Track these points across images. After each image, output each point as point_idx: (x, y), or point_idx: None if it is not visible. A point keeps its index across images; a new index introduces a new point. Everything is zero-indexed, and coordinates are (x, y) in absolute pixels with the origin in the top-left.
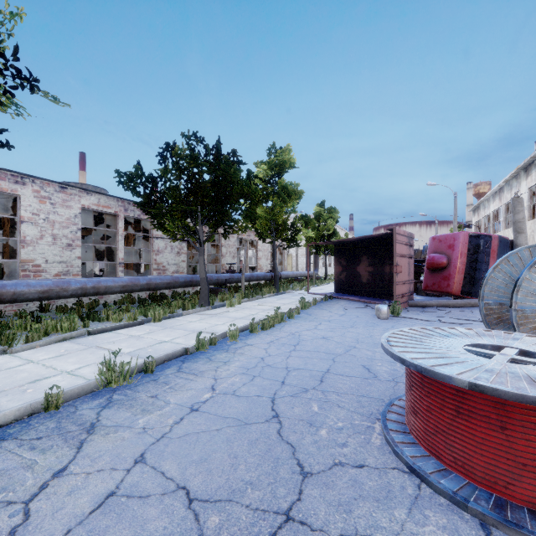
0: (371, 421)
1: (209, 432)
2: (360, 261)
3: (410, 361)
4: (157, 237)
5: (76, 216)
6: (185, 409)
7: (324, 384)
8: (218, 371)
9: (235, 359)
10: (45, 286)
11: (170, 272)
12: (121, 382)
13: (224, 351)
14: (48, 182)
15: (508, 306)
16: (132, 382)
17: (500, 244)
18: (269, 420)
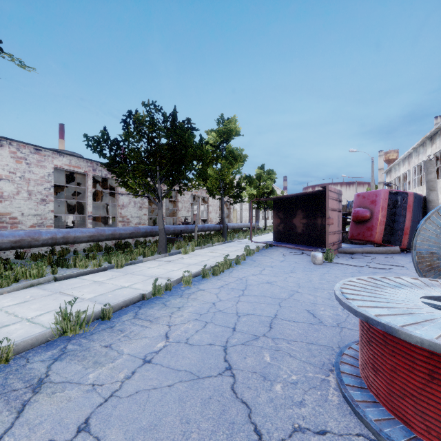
0: (324, 373)
1: (161, 389)
2: (296, 214)
3: (377, 319)
4: (121, 193)
5: (50, 175)
6: (138, 361)
7: (273, 331)
8: (172, 317)
9: (189, 305)
10: (17, 237)
11: (133, 224)
12: (77, 330)
13: (178, 296)
14: (24, 144)
15: (439, 255)
16: (88, 330)
17: (415, 200)
18: (222, 372)
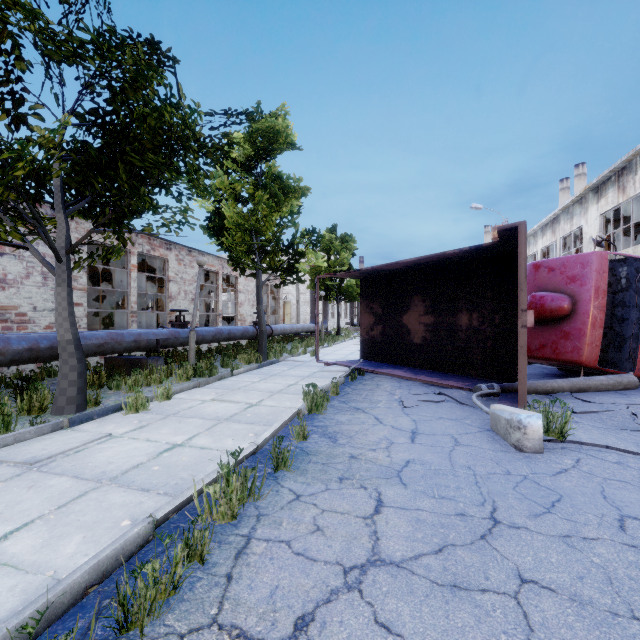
0: None
1: None
2: (409, 306)
3: None
4: None
5: None
6: None
7: None
8: None
9: None
10: None
11: (40, 326)
12: None
13: None
14: None
15: None
16: None
17: None
18: None
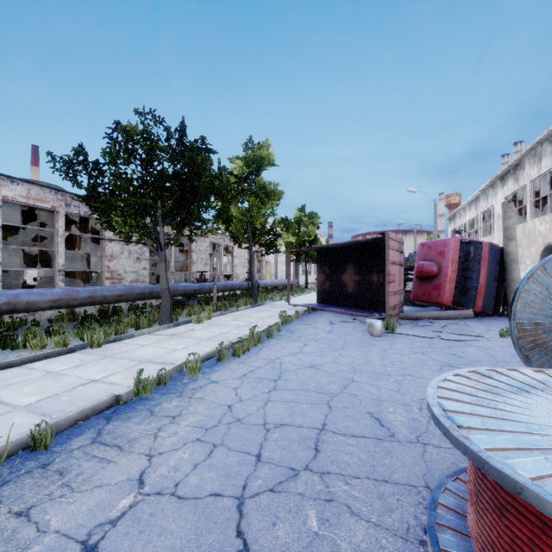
0: None
1: None
2: (345, 269)
3: (545, 497)
4: (106, 238)
5: None
6: (70, 550)
7: (322, 458)
8: (158, 438)
9: (190, 411)
10: None
11: (127, 281)
12: None
13: (176, 395)
14: None
15: (545, 327)
16: None
17: (491, 252)
18: None
